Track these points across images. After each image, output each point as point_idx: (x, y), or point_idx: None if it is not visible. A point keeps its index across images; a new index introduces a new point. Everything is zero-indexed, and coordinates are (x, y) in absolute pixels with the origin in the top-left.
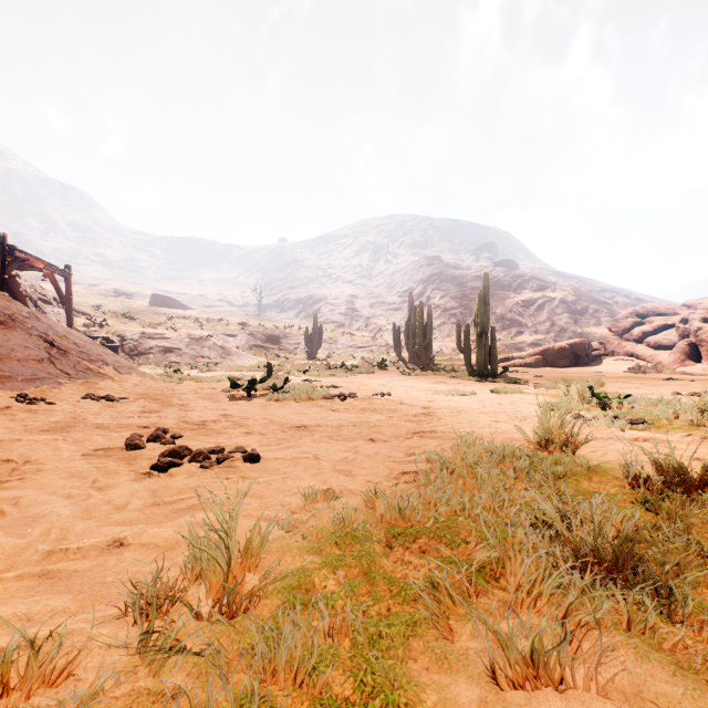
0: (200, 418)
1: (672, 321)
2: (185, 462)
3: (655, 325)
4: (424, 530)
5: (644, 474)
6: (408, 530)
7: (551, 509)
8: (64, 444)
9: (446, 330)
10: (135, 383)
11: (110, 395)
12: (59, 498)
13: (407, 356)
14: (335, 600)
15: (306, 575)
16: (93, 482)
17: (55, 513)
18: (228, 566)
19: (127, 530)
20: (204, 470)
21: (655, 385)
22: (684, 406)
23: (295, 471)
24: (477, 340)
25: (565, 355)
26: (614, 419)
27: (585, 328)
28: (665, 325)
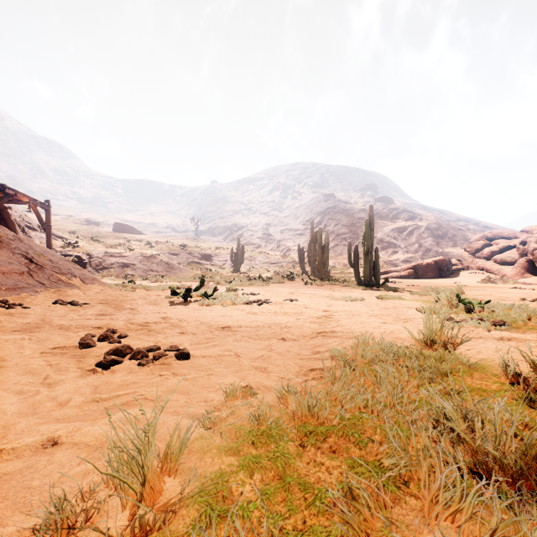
0: (145, 320)
1: (513, 243)
2: (126, 360)
3: (500, 246)
4: (333, 428)
5: (520, 372)
6: (319, 428)
7: (453, 412)
8: (29, 342)
9: (338, 250)
10: (97, 291)
11: (75, 301)
12: (10, 394)
13: (309, 270)
14: (251, 510)
15: (224, 481)
16: (44, 379)
17: (2, 411)
18: (142, 483)
19: (63, 428)
20: (141, 367)
21: (504, 293)
22: (534, 310)
23: (219, 368)
24: (364, 257)
25: (431, 269)
26: (480, 321)
27: (445, 248)
28: (508, 246)
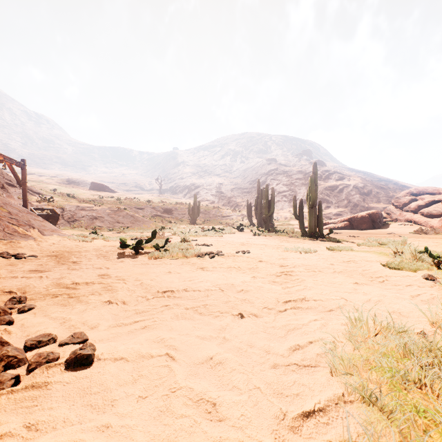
0: (76, 279)
1: (438, 198)
2: None
3: (426, 201)
4: None
5: None
6: None
7: None
8: None
9: (280, 205)
10: (53, 242)
11: (20, 253)
12: None
13: (255, 222)
14: None
15: None
16: None
17: None
18: None
19: None
20: None
21: None
22: None
23: (129, 400)
24: (309, 210)
25: (365, 221)
26: None
27: (370, 204)
28: (433, 201)
